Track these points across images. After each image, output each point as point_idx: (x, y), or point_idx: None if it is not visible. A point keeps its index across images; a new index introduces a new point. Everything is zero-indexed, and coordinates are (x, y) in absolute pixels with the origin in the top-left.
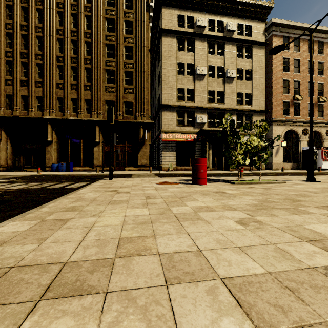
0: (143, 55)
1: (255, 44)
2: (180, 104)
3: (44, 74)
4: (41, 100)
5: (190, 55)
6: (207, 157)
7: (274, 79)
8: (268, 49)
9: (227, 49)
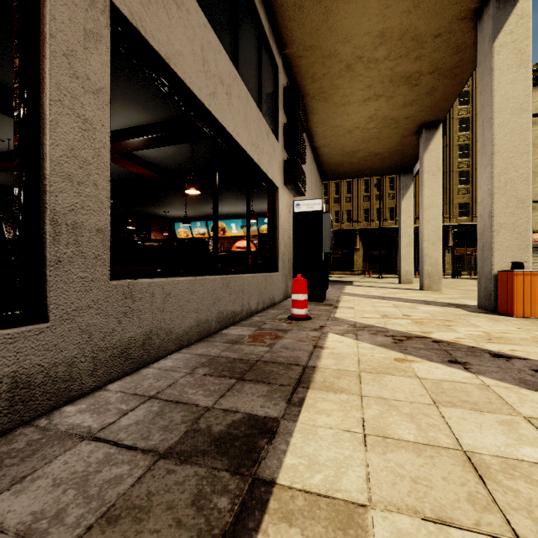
0: None
1: None
2: None
3: (396, 187)
4: (392, 211)
5: None
6: None
7: None
8: None
9: None
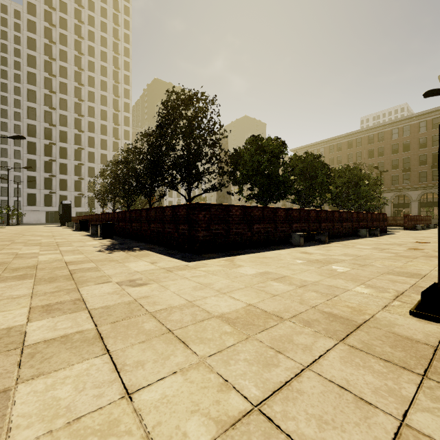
0: None
1: None
2: None
3: None
4: None
5: None
6: None
7: None
8: None
9: None
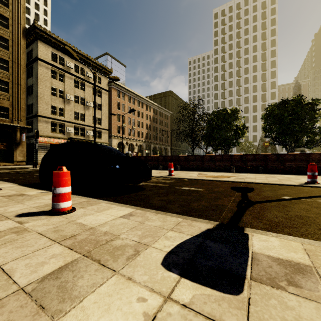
0: (20, 71)
1: (103, 90)
2: (53, 117)
3: None
4: None
5: (62, 84)
6: None
7: (113, 112)
8: (110, 94)
9: (87, 88)
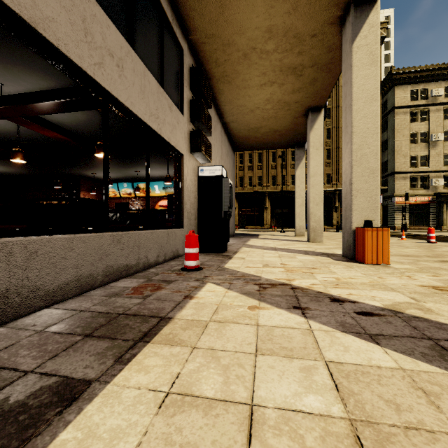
0: None
1: None
2: (413, 170)
3: None
4: (293, 177)
5: (424, 124)
6: (445, 217)
7: None
8: None
9: None
